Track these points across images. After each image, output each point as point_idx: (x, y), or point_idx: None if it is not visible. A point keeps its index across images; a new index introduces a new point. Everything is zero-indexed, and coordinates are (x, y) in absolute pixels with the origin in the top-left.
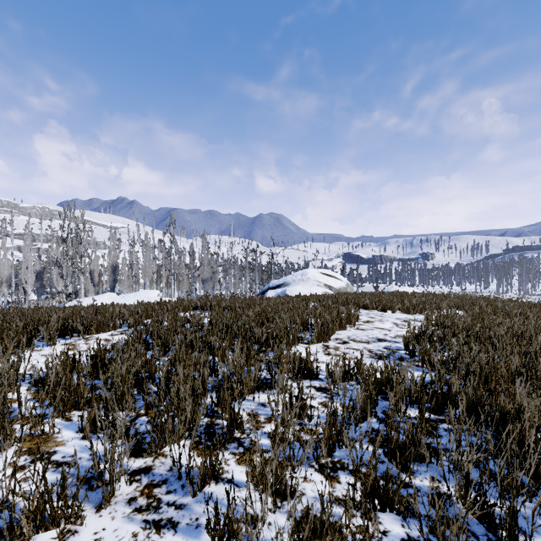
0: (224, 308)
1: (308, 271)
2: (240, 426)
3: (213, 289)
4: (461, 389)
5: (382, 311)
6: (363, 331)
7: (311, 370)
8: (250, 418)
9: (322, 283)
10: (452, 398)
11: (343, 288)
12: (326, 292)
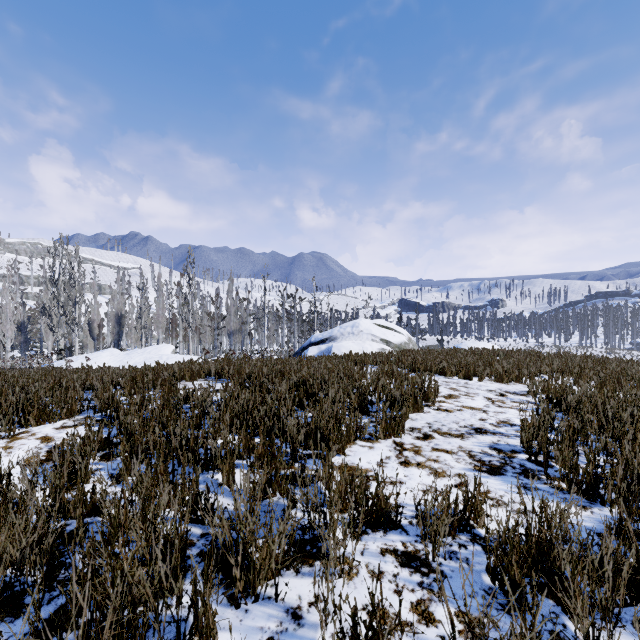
0: (247, 377)
1: (359, 322)
2: None
3: (243, 343)
4: None
5: (465, 378)
6: (449, 414)
7: (386, 513)
8: None
9: (378, 337)
10: None
11: (404, 344)
12: (383, 349)
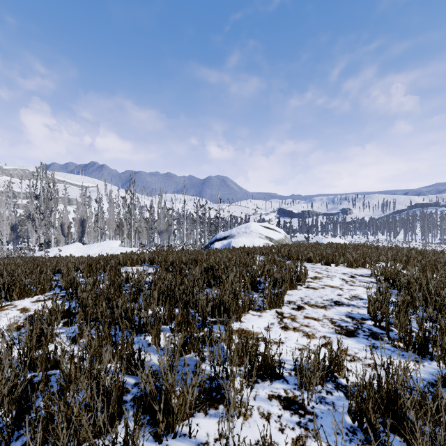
0: (171, 263)
1: (250, 225)
2: None
3: (169, 239)
4: None
5: (326, 265)
6: (315, 291)
7: (272, 367)
8: None
9: (263, 235)
10: None
11: (282, 240)
12: (267, 244)
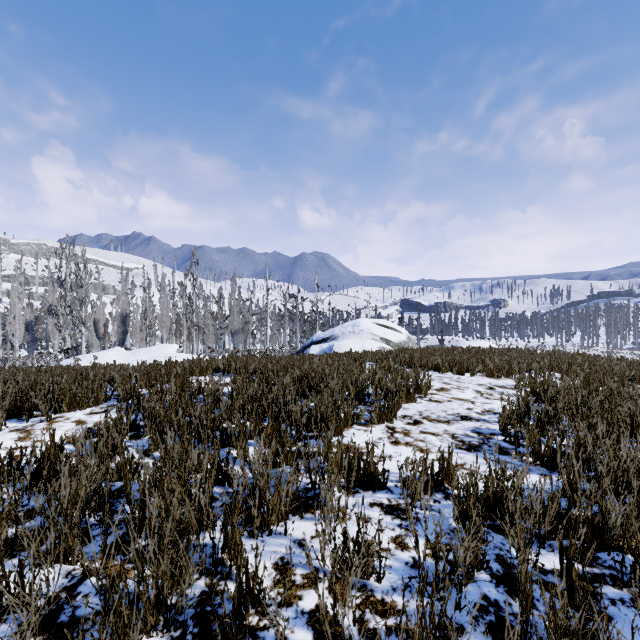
0: (253, 372)
1: (360, 322)
2: (259, 599)
3: (245, 343)
4: (638, 529)
5: (458, 374)
6: (439, 404)
7: (375, 476)
8: (278, 577)
9: (378, 336)
10: (608, 534)
11: (404, 343)
12: (383, 348)
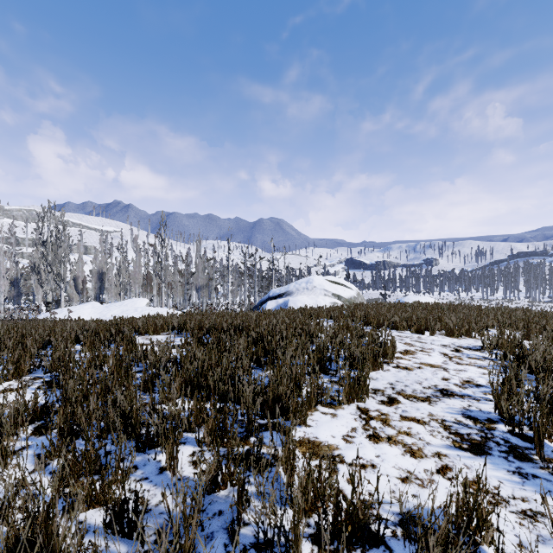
0: (207, 331)
1: (313, 279)
2: None
3: (210, 297)
4: None
5: (417, 333)
6: (409, 372)
7: (364, 525)
8: None
9: (330, 292)
10: None
11: (354, 298)
12: (335, 303)
